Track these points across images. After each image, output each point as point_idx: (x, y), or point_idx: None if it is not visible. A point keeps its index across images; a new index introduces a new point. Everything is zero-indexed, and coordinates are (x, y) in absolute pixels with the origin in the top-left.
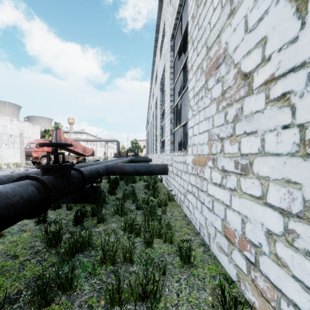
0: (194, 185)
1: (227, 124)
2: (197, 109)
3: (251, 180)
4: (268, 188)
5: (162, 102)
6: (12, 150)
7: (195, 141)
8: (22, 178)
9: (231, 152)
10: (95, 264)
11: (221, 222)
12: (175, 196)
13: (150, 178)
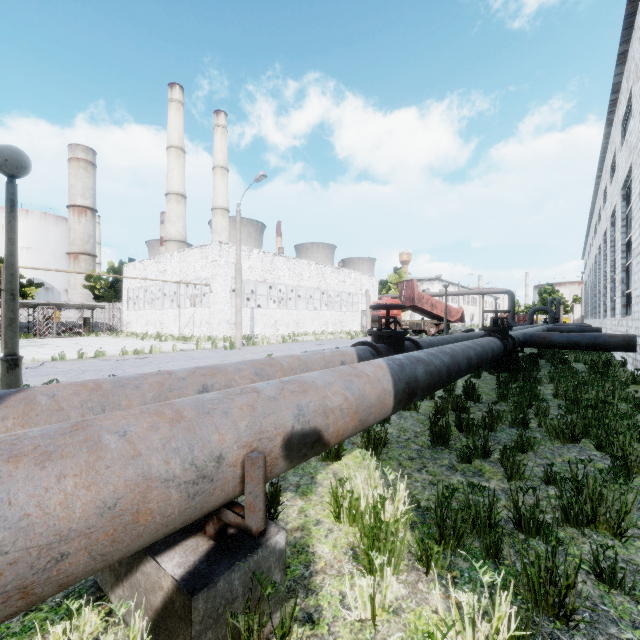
0: None
1: None
2: None
3: None
4: None
5: (628, 221)
6: (350, 314)
7: None
8: (485, 335)
9: None
10: (548, 398)
11: None
12: None
13: (599, 360)
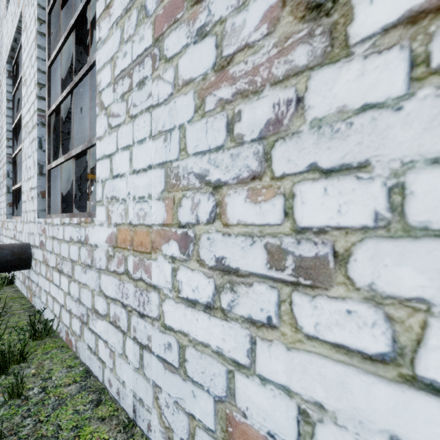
0: (117, 299)
1: (238, 147)
2: (125, 112)
3: (343, 304)
4: (423, 334)
5: (16, 105)
6: None
7: (120, 191)
8: None
9: (256, 223)
10: None
11: (213, 406)
12: (53, 322)
13: None
